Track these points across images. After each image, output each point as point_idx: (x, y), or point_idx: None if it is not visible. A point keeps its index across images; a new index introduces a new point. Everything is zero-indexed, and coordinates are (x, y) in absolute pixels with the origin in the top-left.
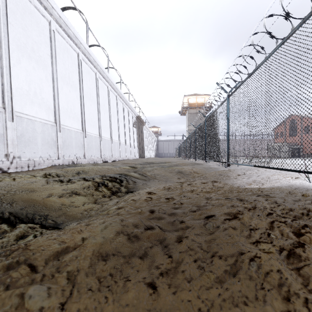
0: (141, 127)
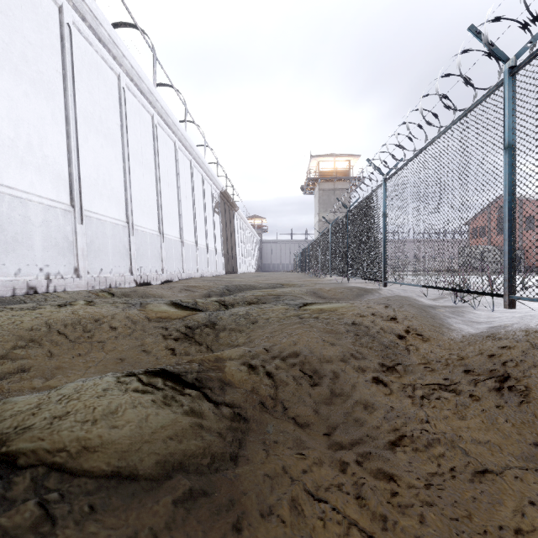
0: (229, 214)
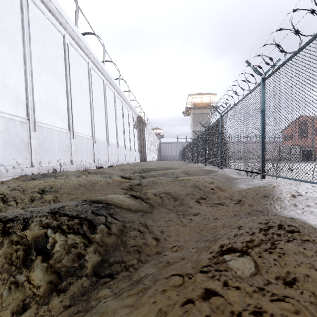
0: (142, 128)
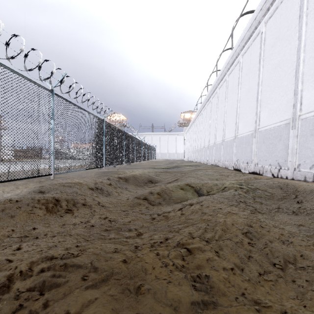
0: None
